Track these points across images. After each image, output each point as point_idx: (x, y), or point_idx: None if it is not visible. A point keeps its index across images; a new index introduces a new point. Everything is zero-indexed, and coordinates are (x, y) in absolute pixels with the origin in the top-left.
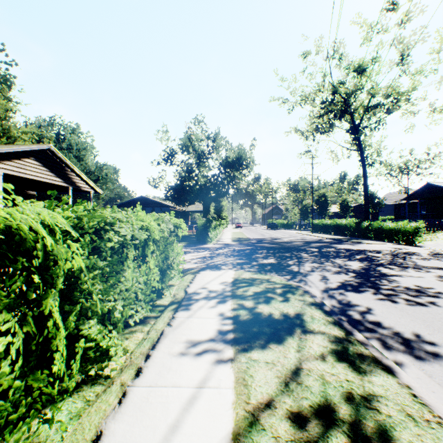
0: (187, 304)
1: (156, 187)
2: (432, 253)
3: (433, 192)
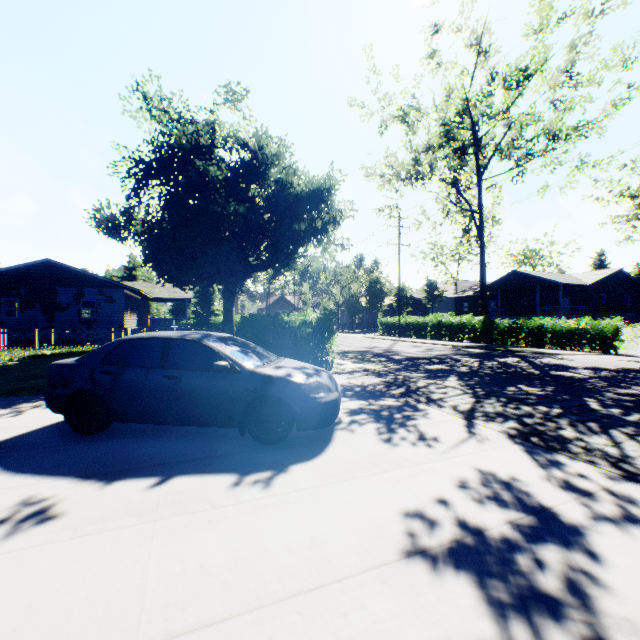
0: None
1: (113, 236)
2: None
3: (520, 282)
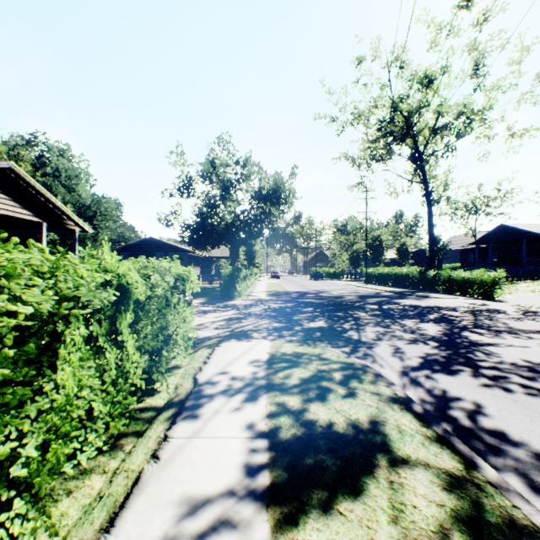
0: (193, 407)
1: (169, 226)
2: (520, 311)
3: (507, 234)
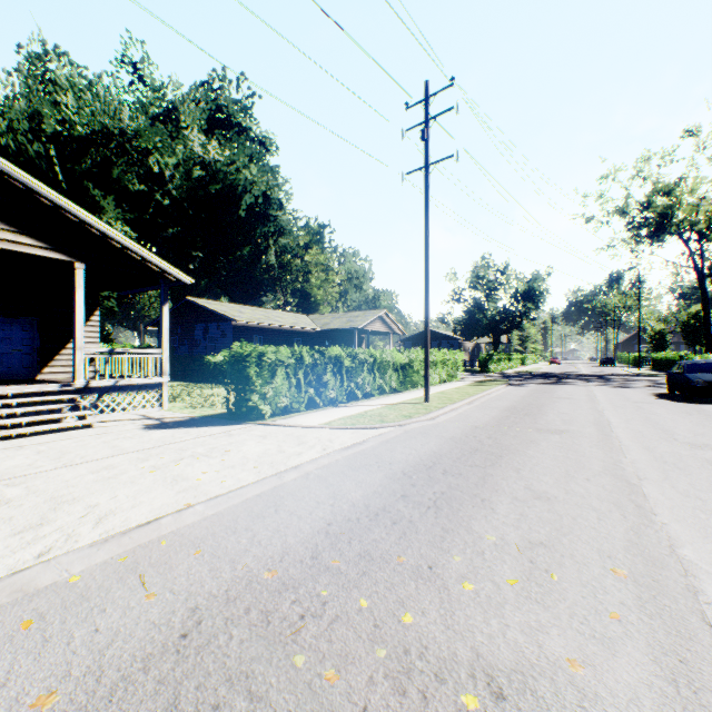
0: (462, 381)
1: (444, 323)
2: None
3: None
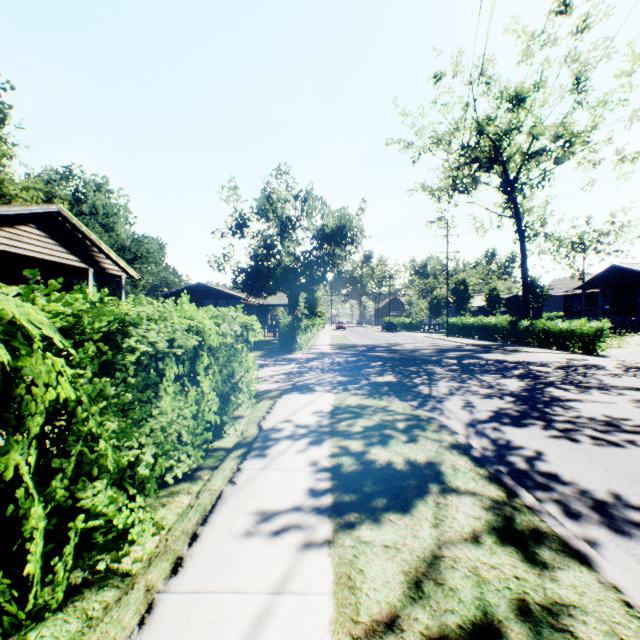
0: (261, 448)
1: (220, 270)
2: (623, 366)
3: (620, 277)
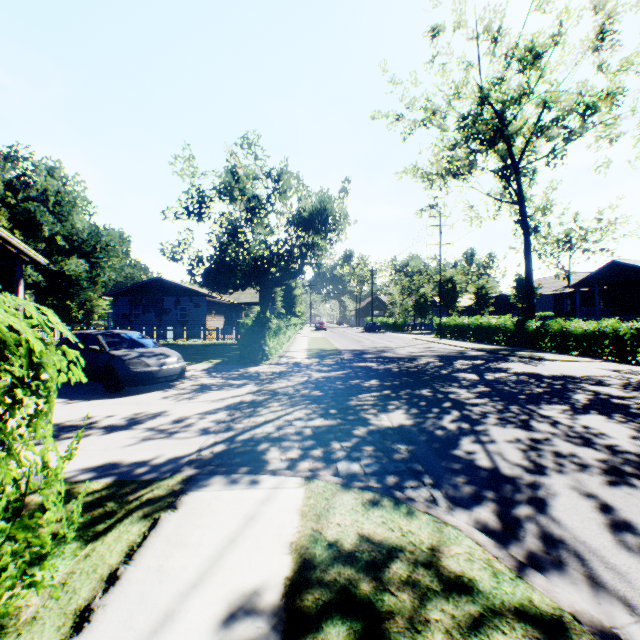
0: None
1: (176, 260)
2: None
3: (621, 274)
